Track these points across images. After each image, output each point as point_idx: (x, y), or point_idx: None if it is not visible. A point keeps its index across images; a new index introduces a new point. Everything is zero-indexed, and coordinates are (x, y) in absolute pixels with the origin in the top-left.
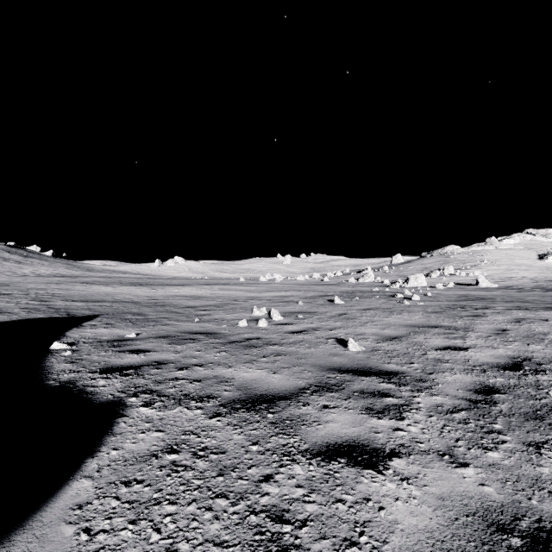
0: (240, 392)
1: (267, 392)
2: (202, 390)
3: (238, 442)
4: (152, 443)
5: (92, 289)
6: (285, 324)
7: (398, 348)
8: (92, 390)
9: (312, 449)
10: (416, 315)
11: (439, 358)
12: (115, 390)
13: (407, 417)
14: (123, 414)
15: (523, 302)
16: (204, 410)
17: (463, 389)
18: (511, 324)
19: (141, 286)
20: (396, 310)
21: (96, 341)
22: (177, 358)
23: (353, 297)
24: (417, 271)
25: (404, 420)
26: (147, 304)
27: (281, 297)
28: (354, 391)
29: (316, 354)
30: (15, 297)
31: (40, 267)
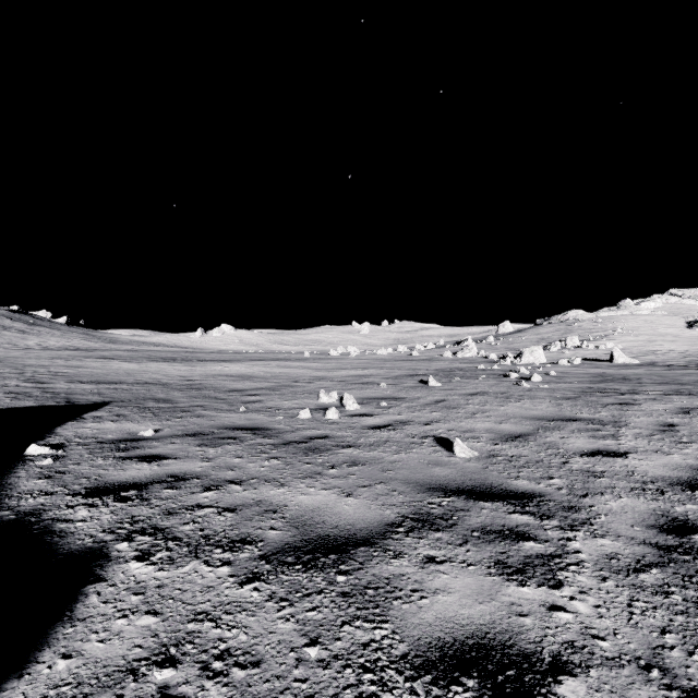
0: (294, 532)
1: (337, 532)
2: (235, 527)
3: (285, 639)
4: (134, 642)
5: (110, 366)
6: (363, 415)
7: (526, 453)
8: (63, 528)
9: (414, 655)
10: (541, 402)
11: (588, 469)
12: (98, 527)
13: (566, 580)
14: (100, 576)
15: (682, 384)
16: (234, 567)
17: (641, 524)
18: (677, 417)
19: (174, 363)
20: (513, 396)
21: (95, 441)
22: (205, 469)
23: (452, 376)
24: (531, 342)
25: (563, 587)
26: (179, 387)
27: (357, 376)
28: (471, 528)
29: (408, 463)
30: (3, 378)
31: (50, 338)
